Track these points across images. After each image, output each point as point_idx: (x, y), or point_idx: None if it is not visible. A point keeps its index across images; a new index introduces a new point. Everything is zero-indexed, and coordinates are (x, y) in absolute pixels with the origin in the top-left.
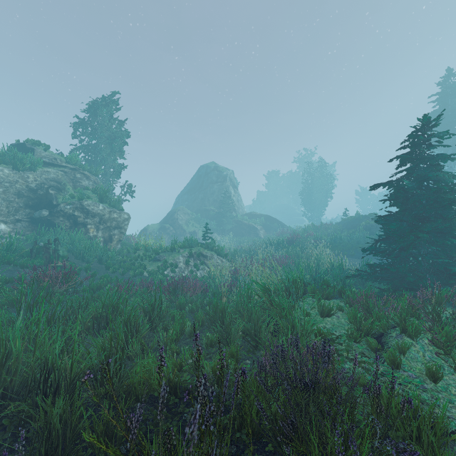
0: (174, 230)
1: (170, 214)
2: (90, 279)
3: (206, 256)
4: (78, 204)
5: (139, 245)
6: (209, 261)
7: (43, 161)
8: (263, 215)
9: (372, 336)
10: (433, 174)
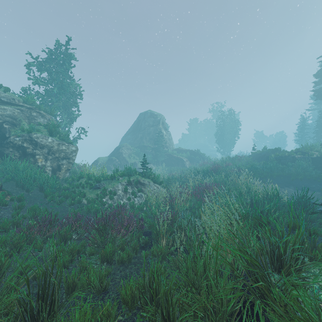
0: (119, 161)
1: (116, 149)
2: (12, 212)
3: (143, 183)
4: (27, 136)
5: (83, 173)
6: (146, 188)
7: (1, 100)
8: (188, 150)
9: None
10: None
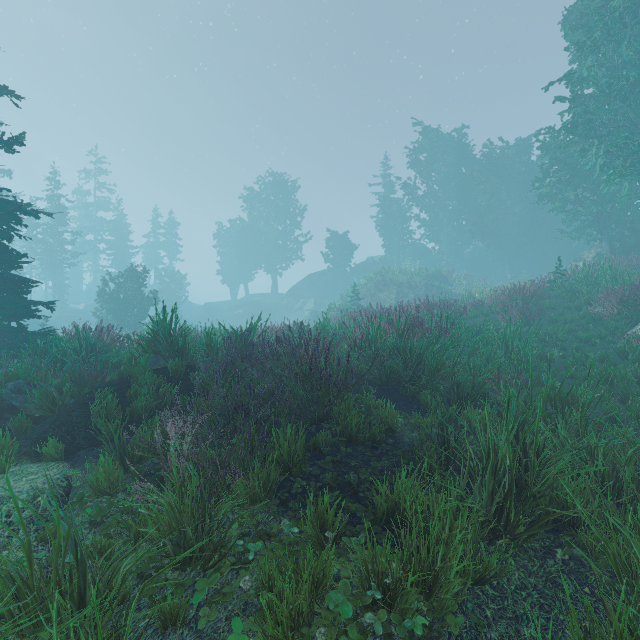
0: None
1: None
2: None
3: None
4: None
5: None
6: None
7: None
8: None
9: None
10: None
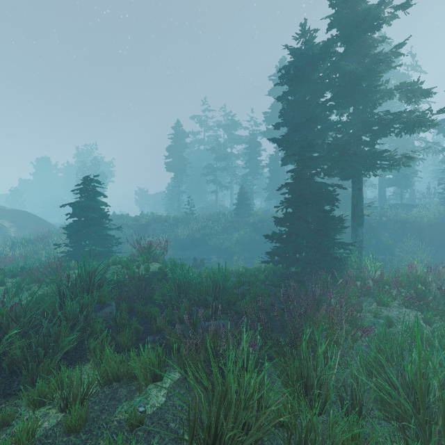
0: None
1: None
2: None
3: None
4: None
5: None
6: None
7: None
8: (17, 210)
9: (23, 289)
10: (89, 203)
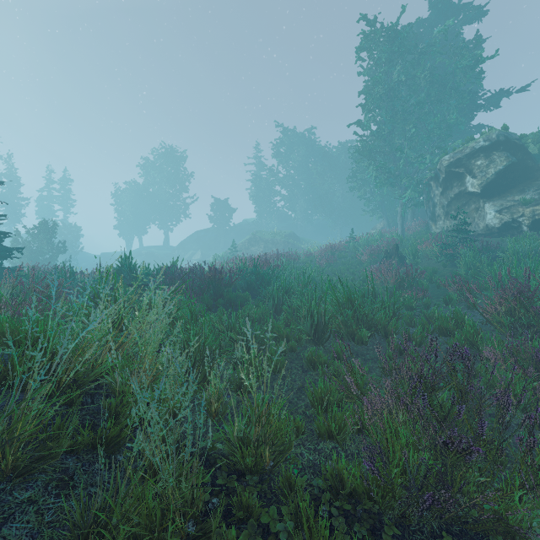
0: None
1: None
2: None
3: None
4: None
5: None
6: None
7: None
8: None
9: None
10: None
